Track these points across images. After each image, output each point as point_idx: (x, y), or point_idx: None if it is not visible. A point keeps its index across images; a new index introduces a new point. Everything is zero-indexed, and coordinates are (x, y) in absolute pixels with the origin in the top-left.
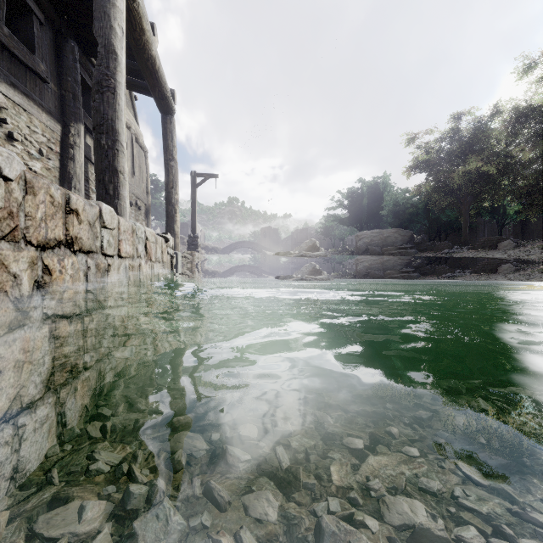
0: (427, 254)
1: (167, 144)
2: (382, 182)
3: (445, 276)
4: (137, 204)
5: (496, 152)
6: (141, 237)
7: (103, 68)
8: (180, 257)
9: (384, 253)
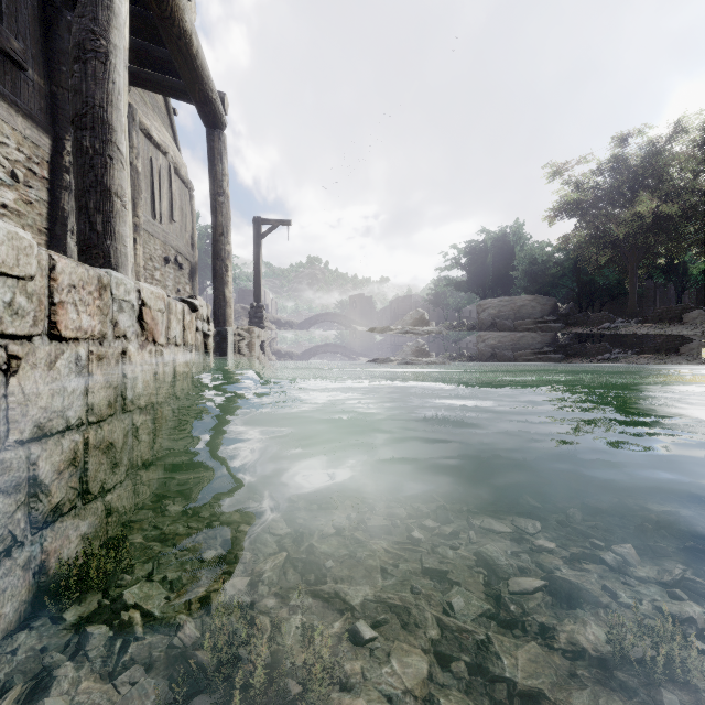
0: (578, 330)
1: (214, 172)
2: (512, 233)
3: (613, 361)
4: (177, 260)
5: (680, 186)
6: (126, 299)
7: (86, 20)
8: (231, 335)
9: (518, 328)
